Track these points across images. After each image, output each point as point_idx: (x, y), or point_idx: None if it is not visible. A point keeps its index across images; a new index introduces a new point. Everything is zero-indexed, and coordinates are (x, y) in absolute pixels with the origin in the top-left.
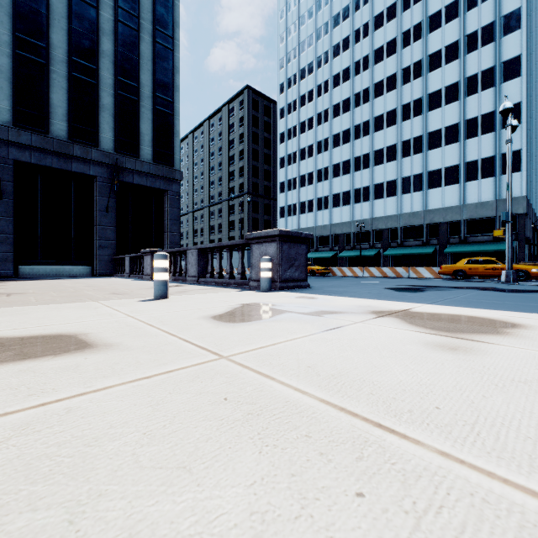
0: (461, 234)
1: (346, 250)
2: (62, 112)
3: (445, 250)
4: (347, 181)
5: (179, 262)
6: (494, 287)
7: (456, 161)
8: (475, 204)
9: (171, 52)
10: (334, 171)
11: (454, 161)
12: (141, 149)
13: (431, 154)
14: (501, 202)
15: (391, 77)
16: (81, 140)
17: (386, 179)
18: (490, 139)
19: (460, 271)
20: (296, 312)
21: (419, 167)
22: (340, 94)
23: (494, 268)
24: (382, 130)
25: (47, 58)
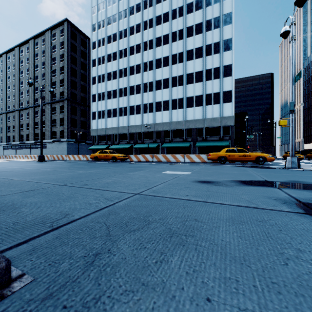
0: (204, 135)
1: (138, 143)
2: None
3: (196, 145)
4: (139, 98)
5: None
6: None
7: (201, 93)
8: (210, 119)
9: None
10: (130, 90)
11: (200, 93)
12: None
13: (188, 87)
14: (223, 118)
15: (166, 36)
16: None
17: (163, 99)
18: (218, 83)
19: (222, 158)
20: None
21: (181, 94)
22: (135, 40)
23: (245, 155)
24: (160, 68)
25: None
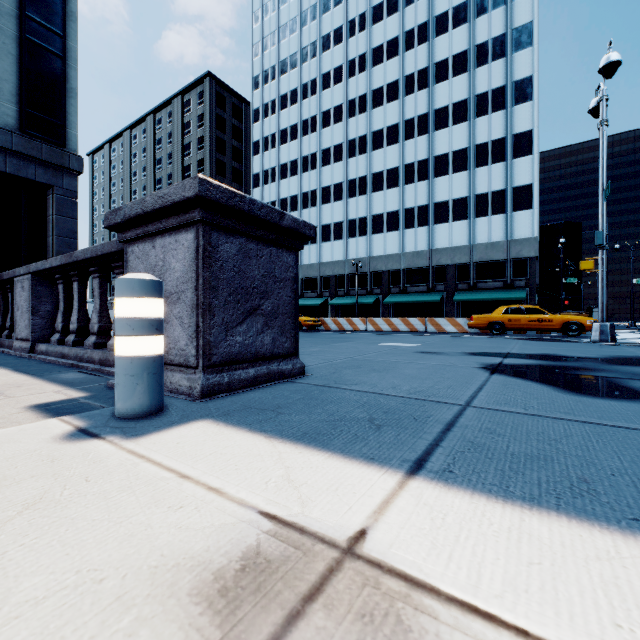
0: (471, 279)
1: (339, 296)
2: None
3: (454, 298)
4: (340, 209)
5: (10, 306)
6: None
7: (465, 193)
8: (485, 244)
9: None
10: (323, 195)
11: (463, 193)
12: None
13: (438, 182)
14: (512, 243)
15: (392, 85)
16: None
17: (386, 209)
18: (501, 170)
19: (496, 324)
20: None
21: (424, 197)
22: (331, 99)
23: (541, 319)
24: (381, 149)
25: None
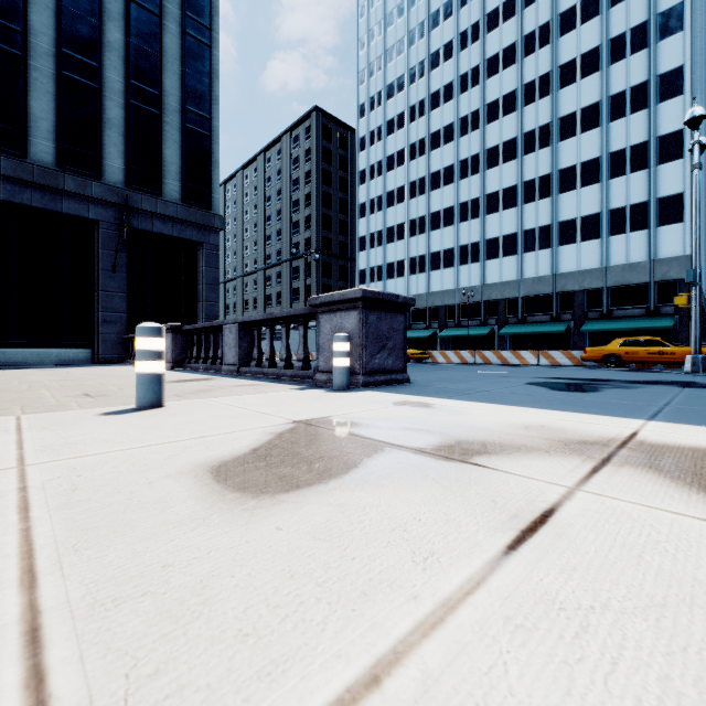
0: (604, 306)
1: (449, 327)
2: (47, 127)
3: (581, 328)
4: (450, 235)
5: (212, 343)
6: (695, 382)
7: (597, 209)
8: (622, 266)
9: (207, 49)
10: (432, 221)
11: (593, 209)
12: (165, 183)
13: (563, 198)
14: (657, 263)
15: (509, 96)
16: (76, 169)
17: (502, 232)
18: (642, 179)
19: (612, 357)
20: (407, 447)
21: (546, 217)
22: (441, 118)
23: (661, 352)
24: (496, 167)
25: (24, 48)
